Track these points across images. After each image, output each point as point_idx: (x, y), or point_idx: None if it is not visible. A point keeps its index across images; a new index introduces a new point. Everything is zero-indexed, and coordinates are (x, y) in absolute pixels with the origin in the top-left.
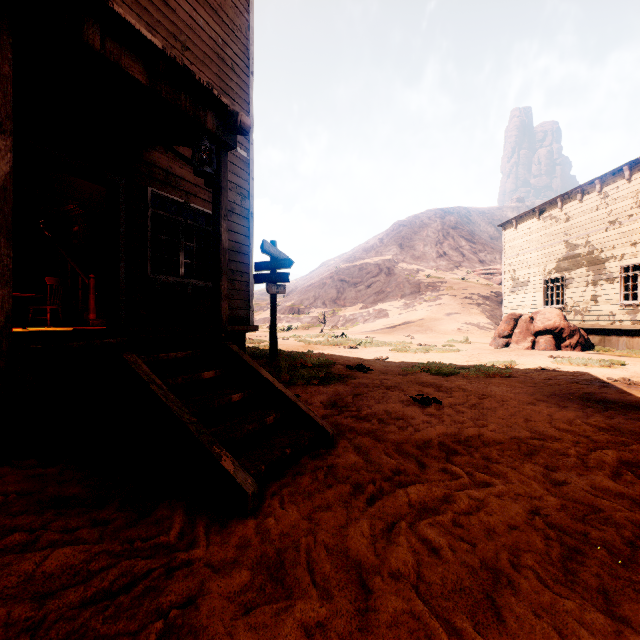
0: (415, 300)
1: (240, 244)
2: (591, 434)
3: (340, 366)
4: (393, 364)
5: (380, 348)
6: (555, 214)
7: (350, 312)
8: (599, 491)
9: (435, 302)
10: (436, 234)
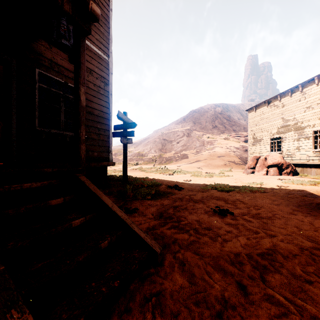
0: (202, 149)
1: (103, 112)
2: None
3: (164, 186)
4: (194, 184)
5: (185, 174)
6: (276, 104)
7: (168, 155)
8: None
9: (212, 150)
10: (211, 116)
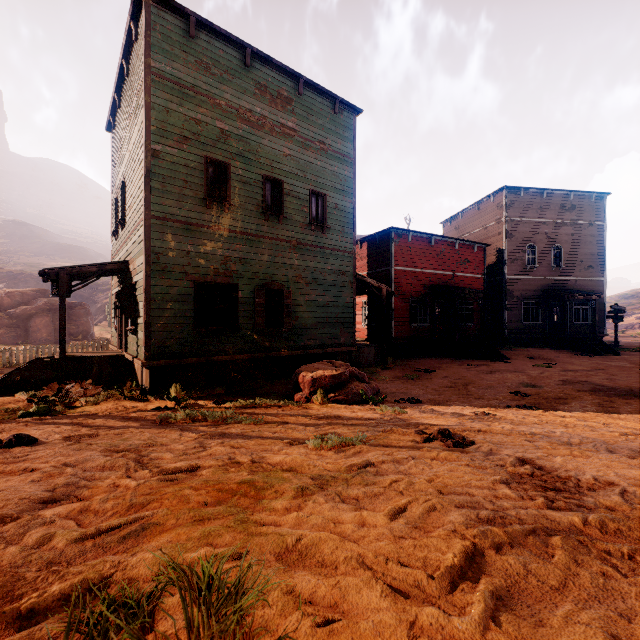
0: None
1: (600, 308)
2: None
3: None
4: None
5: None
6: None
7: None
8: None
9: None
10: None
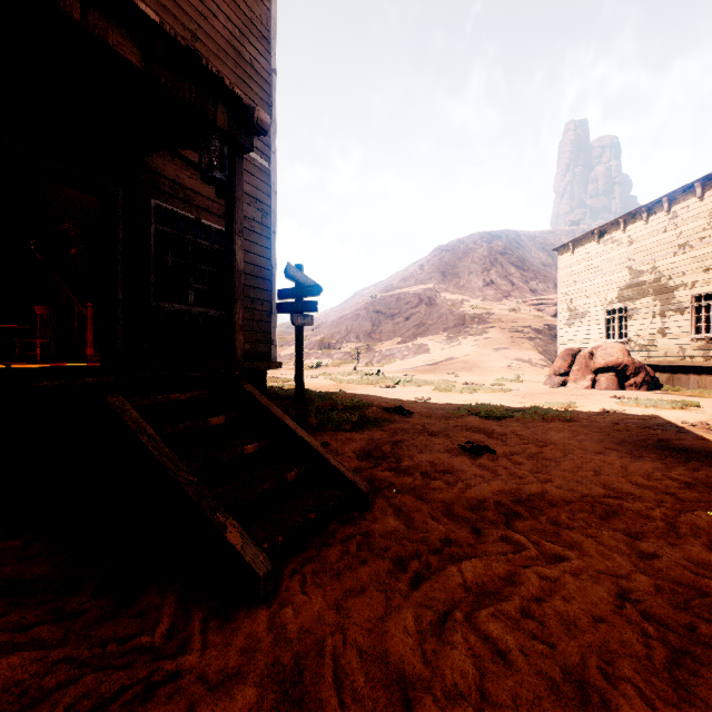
0: (459, 334)
1: (260, 268)
2: (676, 491)
3: (376, 408)
4: (436, 406)
5: (421, 387)
6: (617, 237)
7: (387, 347)
8: (699, 566)
9: (482, 336)
10: (482, 260)
